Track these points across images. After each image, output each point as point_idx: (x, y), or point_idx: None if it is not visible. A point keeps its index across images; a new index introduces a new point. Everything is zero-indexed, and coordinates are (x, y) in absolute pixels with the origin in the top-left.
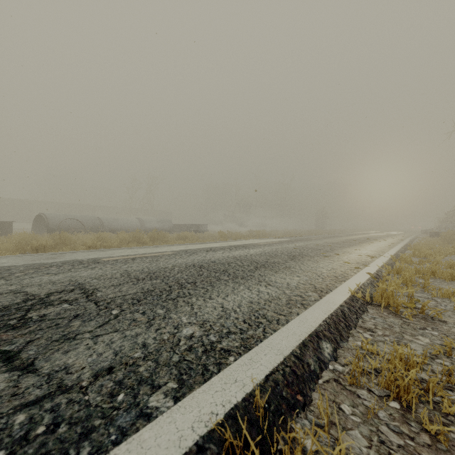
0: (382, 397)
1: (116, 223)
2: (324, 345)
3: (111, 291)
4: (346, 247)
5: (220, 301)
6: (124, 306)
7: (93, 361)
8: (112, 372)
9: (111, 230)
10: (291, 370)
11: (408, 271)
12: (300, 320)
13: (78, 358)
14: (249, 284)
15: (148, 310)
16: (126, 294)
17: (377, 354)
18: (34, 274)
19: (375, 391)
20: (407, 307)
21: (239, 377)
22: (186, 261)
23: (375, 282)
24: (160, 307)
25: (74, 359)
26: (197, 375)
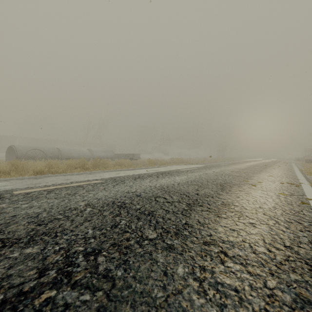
0: None
1: (71, 153)
2: None
3: None
4: (258, 173)
5: None
6: None
7: None
8: None
9: (67, 158)
10: None
11: None
12: None
13: None
14: (191, 252)
15: None
16: None
17: None
18: None
19: None
20: None
21: None
22: (108, 194)
23: None
24: None
25: None
26: None
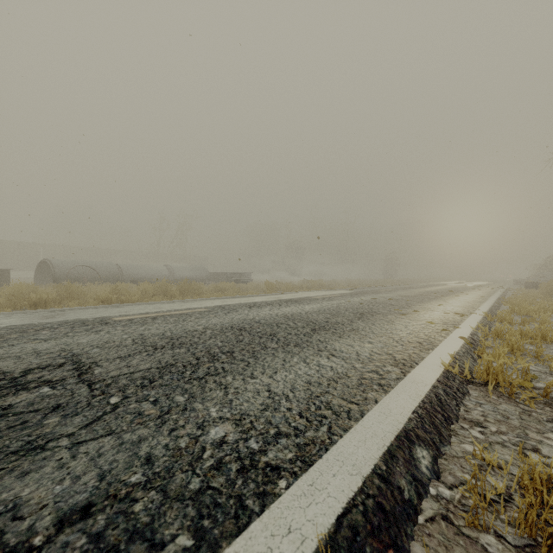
0: (521, 549)
1: (139, 271)
2: (419, 454)
3: (116, 367)
4: (426, 302)
5: (265, 380)
6: (129, 391)
7: (62, 492)
8: (89, 515)
9: (133, 280)
10: (376, 502)
11: (511, 335)
12: (380, 412)
13: (40, 487)
14: (306, 354)
15: (163, 396)
16: (135, 371)
17: (498, 466)
18: (16, 340)
19: (508, 537)
20: (521, 387)
21: (294, 521)
22: (222, 321)
23: (472, 350)
24: (180, 391)
25: (33, 488)
26: (227, 518)
